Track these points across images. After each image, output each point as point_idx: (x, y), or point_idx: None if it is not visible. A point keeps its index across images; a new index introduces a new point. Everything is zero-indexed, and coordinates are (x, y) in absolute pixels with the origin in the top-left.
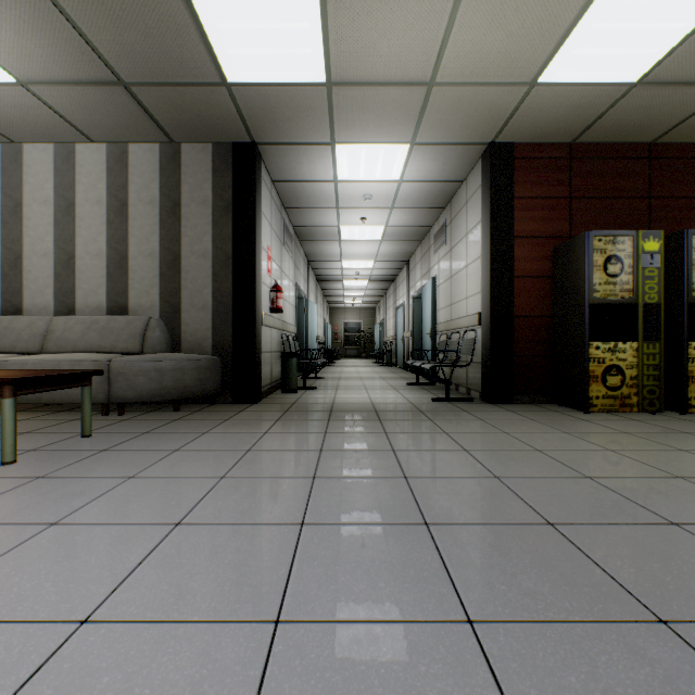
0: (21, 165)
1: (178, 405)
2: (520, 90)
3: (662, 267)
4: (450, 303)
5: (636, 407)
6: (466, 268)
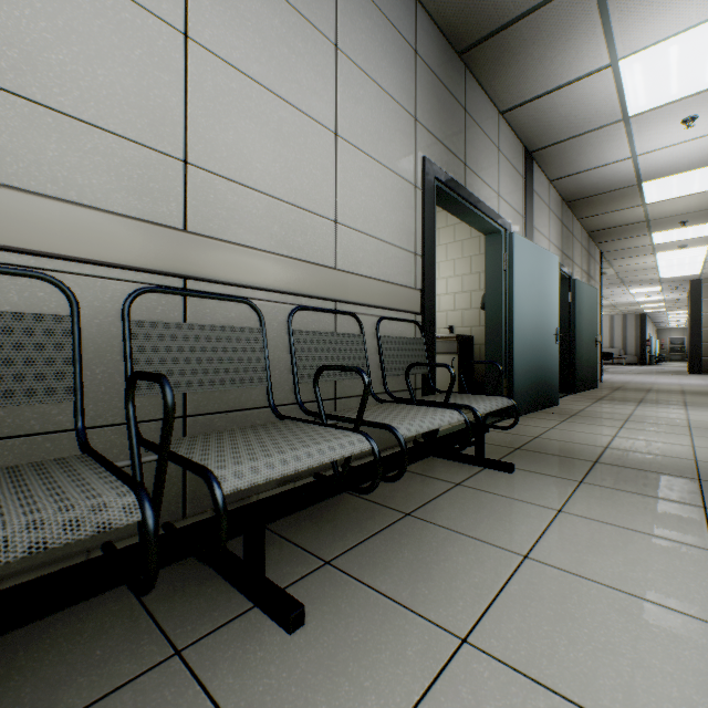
0: None
1: (630, 364)
2: None
3: None
4: None
5: None
6: None
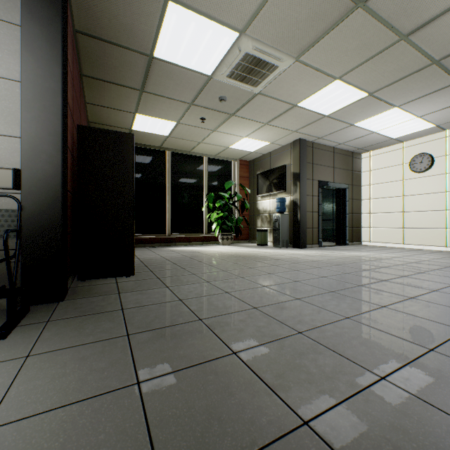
0: None
1: None
2: None
3: None
4: None
5: None
6: None
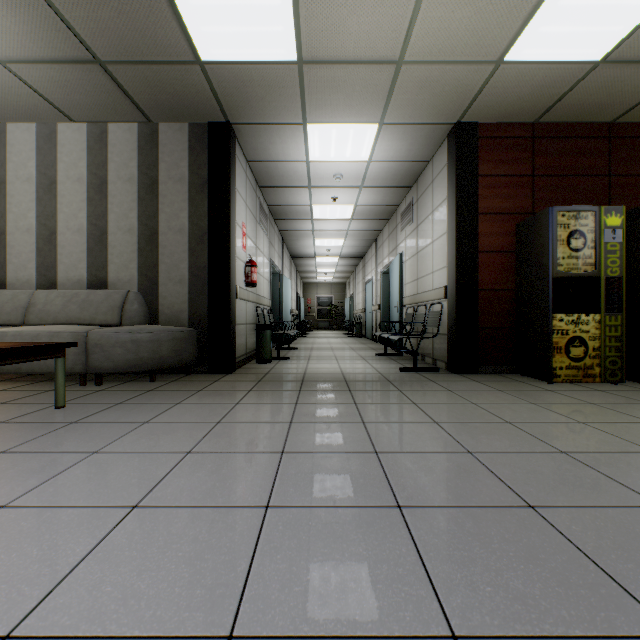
0: (4, 144)
1: (154, 375)
2: (486, 69)
3: (624, 242)
4: (416, 278)
5: (599, 378)
6: (432, 244)
